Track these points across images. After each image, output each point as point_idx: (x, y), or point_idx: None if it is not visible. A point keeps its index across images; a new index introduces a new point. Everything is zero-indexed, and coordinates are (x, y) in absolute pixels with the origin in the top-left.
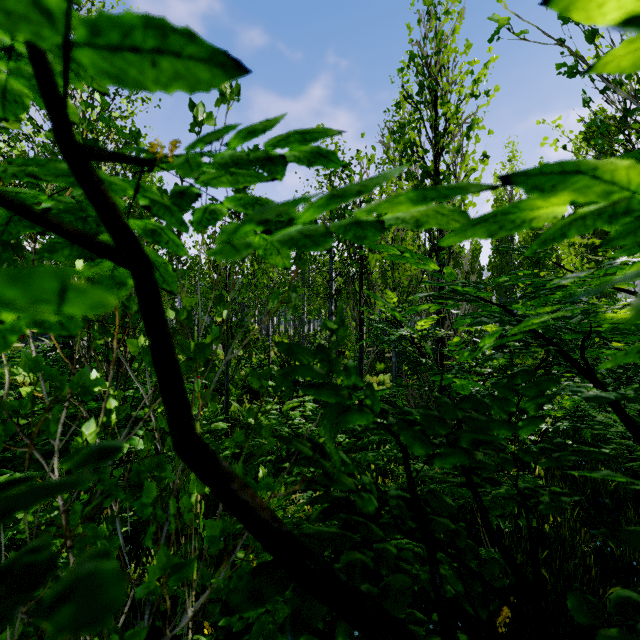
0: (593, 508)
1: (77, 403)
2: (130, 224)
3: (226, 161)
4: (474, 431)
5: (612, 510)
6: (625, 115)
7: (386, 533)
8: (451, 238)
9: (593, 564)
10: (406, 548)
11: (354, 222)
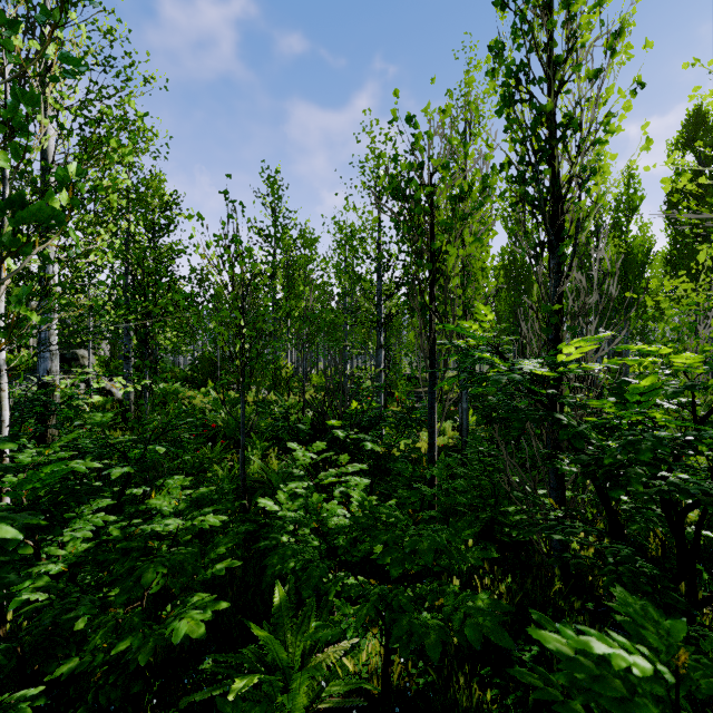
0: None
1: None
2: None
3: None
4: None
5: None
6: None
7: None
8: None
9: None
10: None
11: None
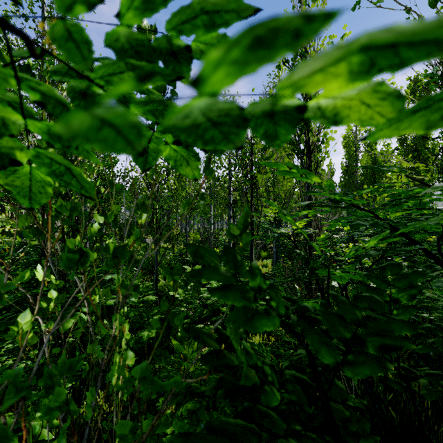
0: (421, 359)
1: (25, 291)
2: (30, 126)
3: (123, 47)
4: (379, 335)
5: (435, 360)
6: (442, 74)
7: (287, 423)
8: (382, 132)
9: (429, 407)
10: (305, 434)
11: (269, 114)
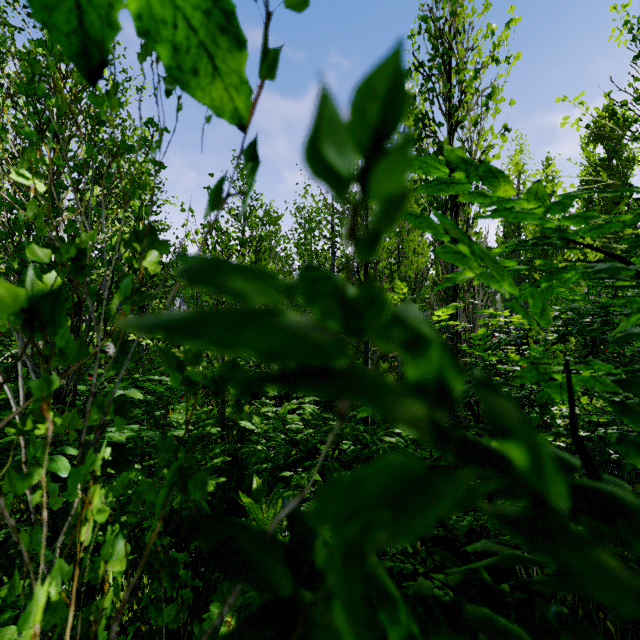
0: None
1: None
2: None
3: None
4: None
5: None
6: None
7: None
8: None
9: None
10: None
11: None
